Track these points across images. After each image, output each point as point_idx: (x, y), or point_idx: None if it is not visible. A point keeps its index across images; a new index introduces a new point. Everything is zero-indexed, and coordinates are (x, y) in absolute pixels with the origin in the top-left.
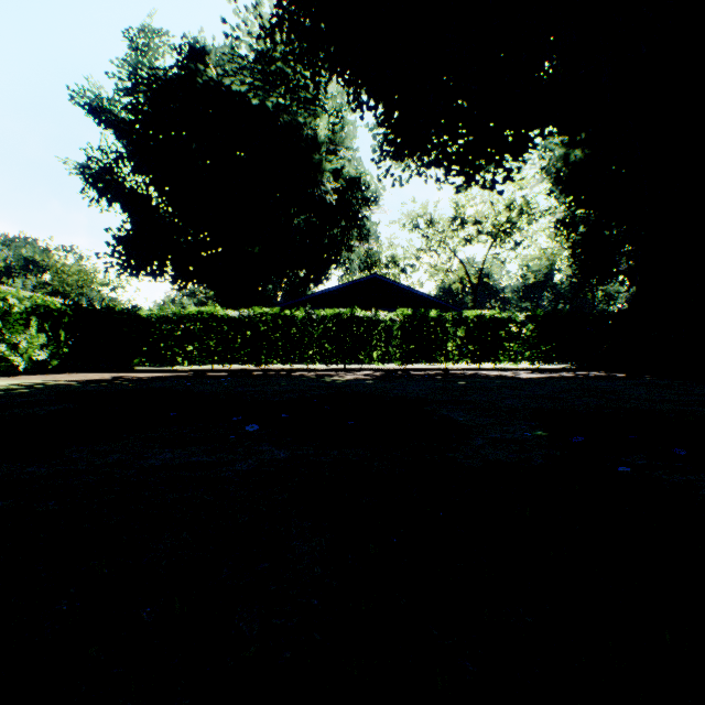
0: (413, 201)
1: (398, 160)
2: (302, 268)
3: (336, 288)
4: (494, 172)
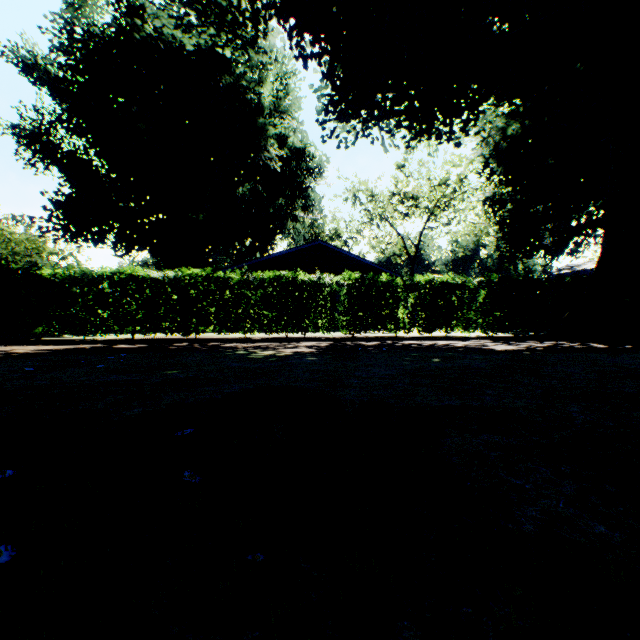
0: (355, 176)
1: (343, 121)
2: (248, 237)
3: (280, 253)
4: (450, 121)
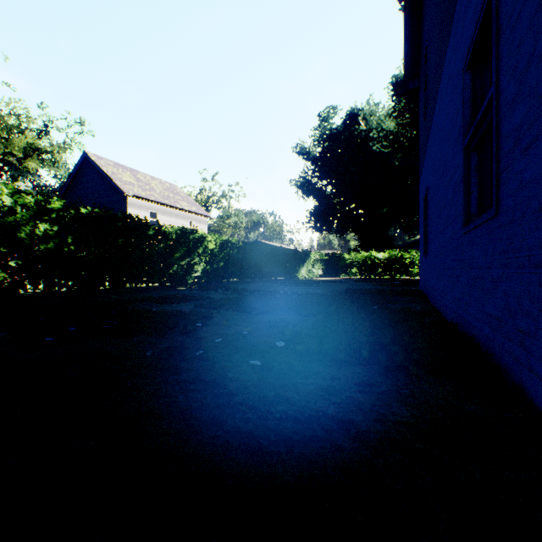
0: None
1: None
2: (414, 215)
3: None
4: None
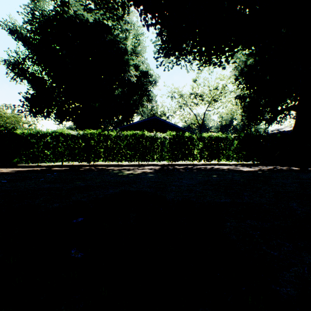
0: (172, 85)
1: (167, 57)
2: (120, 115)
3: (135, 123)
4: (220, 56)
